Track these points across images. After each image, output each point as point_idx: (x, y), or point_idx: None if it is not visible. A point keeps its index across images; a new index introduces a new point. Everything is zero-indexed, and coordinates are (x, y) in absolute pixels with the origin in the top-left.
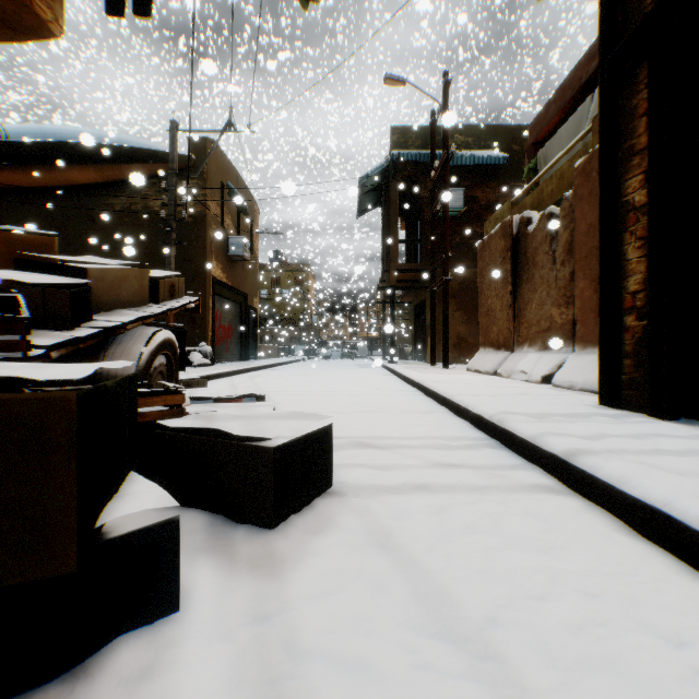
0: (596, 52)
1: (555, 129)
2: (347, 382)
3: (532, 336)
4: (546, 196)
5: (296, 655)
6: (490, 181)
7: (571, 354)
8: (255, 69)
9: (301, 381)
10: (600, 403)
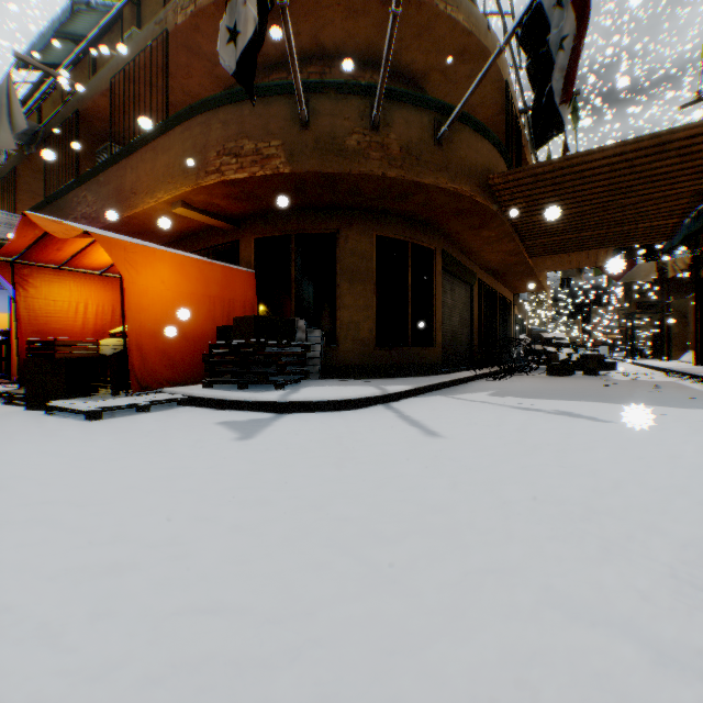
0: None
1: None
2: None
3: None
4: None
5: (618, 371)
6: None
7: None
8: None
9: None
10: (692, 364)
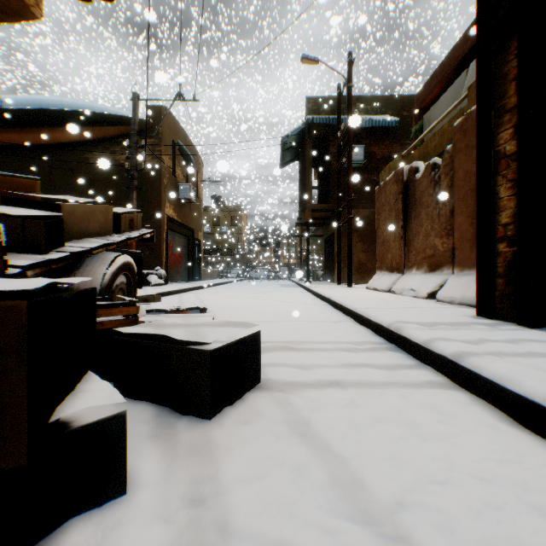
0: (470, 36)
1: (436, 98)
2: (272, 298)
3: (419, 261)
4: (430, 150)
5: (228, 537)
6: (385, 140)
7: (451, 275)
8: (199, 50)
9: (236, 297)
10: (476, 314)
